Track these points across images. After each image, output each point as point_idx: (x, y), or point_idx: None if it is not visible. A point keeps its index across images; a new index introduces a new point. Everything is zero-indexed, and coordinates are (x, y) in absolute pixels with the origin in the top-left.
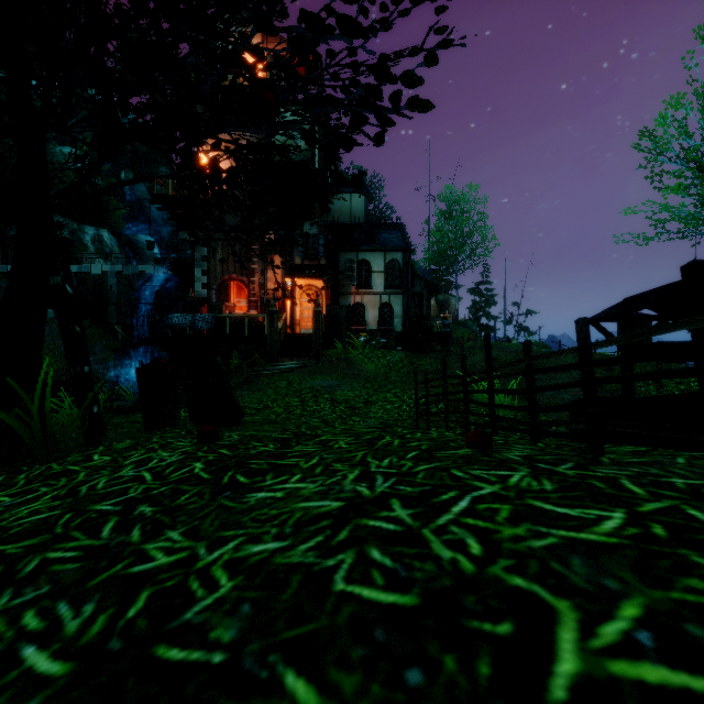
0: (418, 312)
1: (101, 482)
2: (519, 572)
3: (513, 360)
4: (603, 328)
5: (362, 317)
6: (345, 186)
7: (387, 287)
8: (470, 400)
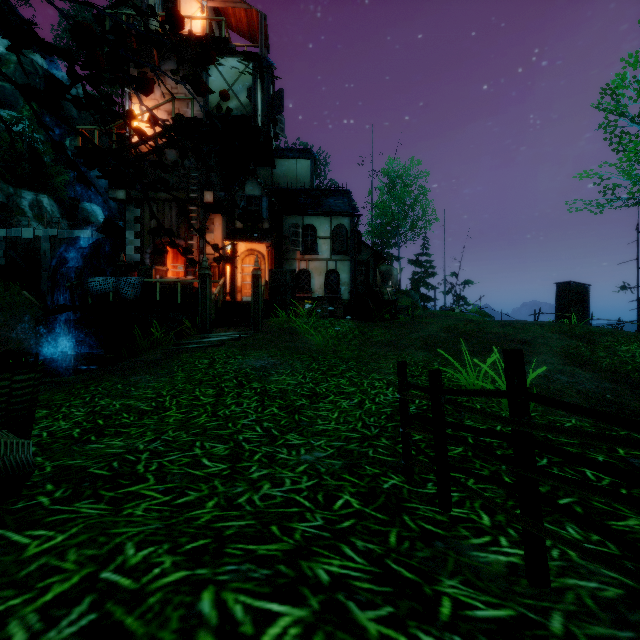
0: (364, 281)
1: None
2: None
3: (475, 330)
4: None
5: (307, 284)
6: (291, 151)
7: (334, 253)
8: None
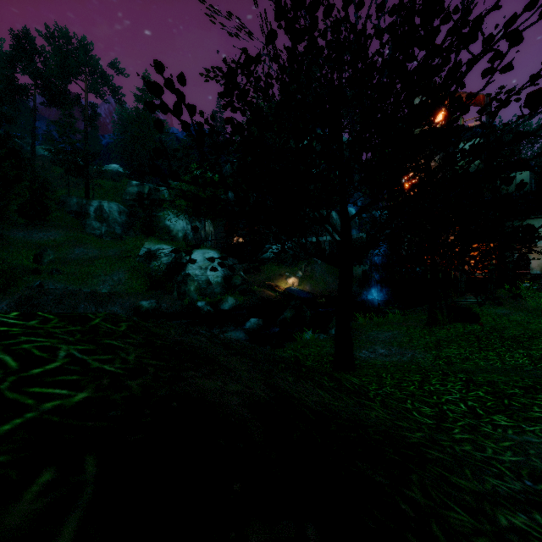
0: None
1: (468, 329)
2: (541, 336)
3: None
4: None
5: (526, 264)
6: None
7: None
8: None
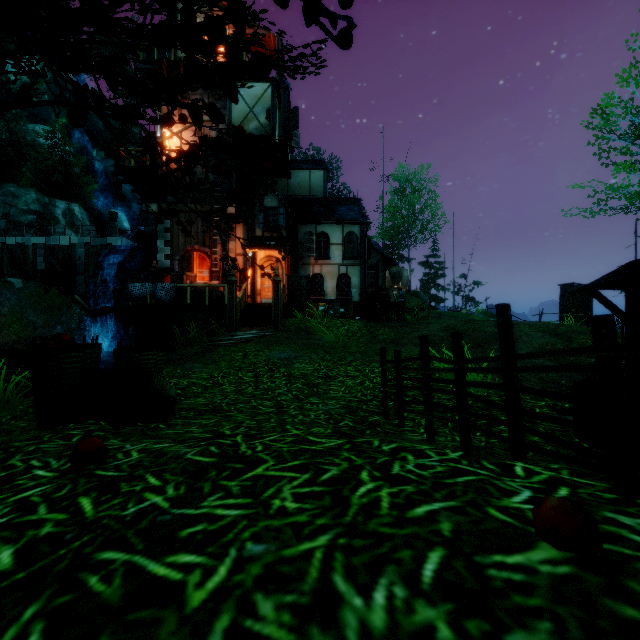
0: (374, 283)
1: None
2: None
3: (470, 329)
4: (603, 297)
5: (321, 287)
6: (305, 162)
7: (345, 259)
8: (469, 394)
